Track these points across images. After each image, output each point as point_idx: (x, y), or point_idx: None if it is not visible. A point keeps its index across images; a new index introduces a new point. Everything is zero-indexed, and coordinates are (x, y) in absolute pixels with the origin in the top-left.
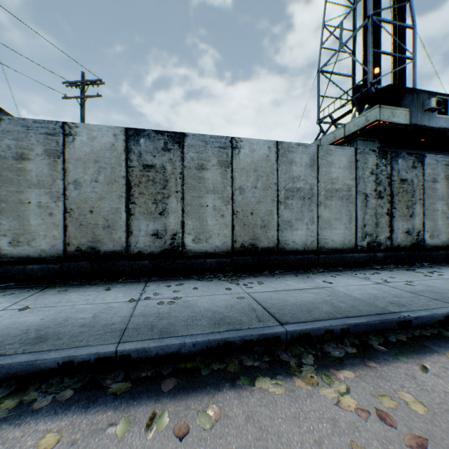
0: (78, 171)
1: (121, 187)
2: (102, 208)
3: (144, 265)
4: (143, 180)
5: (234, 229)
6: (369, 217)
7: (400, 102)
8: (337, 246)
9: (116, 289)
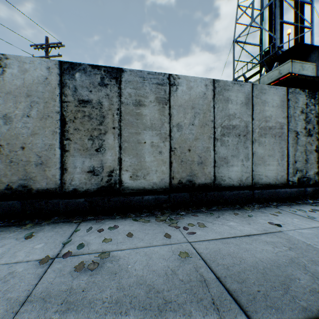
0: (9, 105)
1: (55, 123)
2: (35, 144)
3: (80, 203)
4: (79, 116)
5: (172, 165)
6: (299, 153)
7: (307, 58)
8: (270, 182)
9: (41, 234)
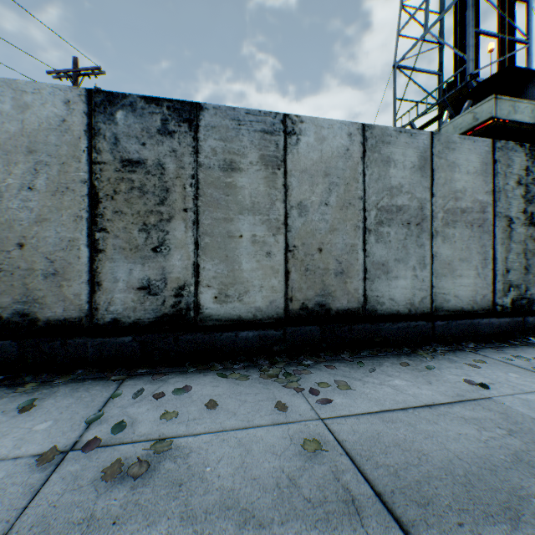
0: None
1: (80, 200)
2: (43, 238)
3: (124, 345)
4: (122, 188)
5: (289, 277)
6: (514, 256)
7: (522, 93)
8: (464, 306)
9: (49, 403)
